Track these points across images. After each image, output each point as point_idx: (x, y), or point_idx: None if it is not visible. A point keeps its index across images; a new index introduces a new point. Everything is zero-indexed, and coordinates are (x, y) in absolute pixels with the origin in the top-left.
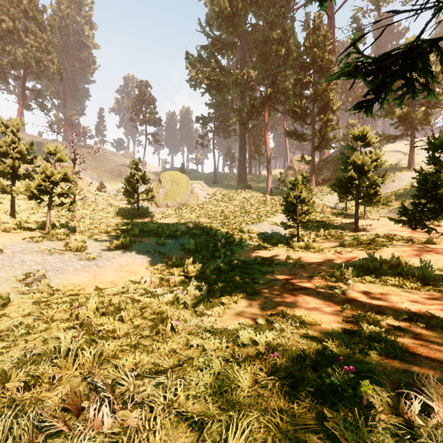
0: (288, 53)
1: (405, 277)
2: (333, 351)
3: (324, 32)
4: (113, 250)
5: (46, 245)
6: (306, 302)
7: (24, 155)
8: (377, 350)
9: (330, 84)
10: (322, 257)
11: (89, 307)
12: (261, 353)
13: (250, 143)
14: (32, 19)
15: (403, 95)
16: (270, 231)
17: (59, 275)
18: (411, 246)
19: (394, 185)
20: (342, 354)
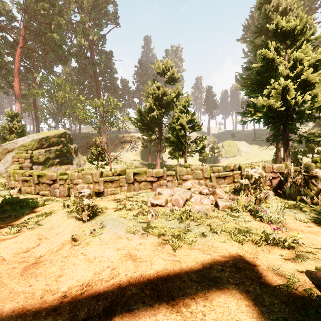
0: None
1: None
2: None
3: None
4: None
5: None
6: None
7: None
8: None
9: None
10: None
11: None
12: None
13: None
14: None
15: None
16: None
17: None
18: None
19: None
20: None
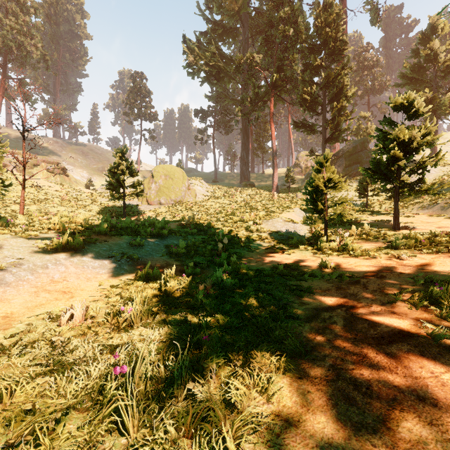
0: (297, 35)
1: None
2: None
3: (337, 11)
4: (48, 254)
5: None
6: None
7: None
8: None
9: (344, 68)
10: (375, 263)
11: None
12: None
13: (252, 139)
14: None
15: None
16: (286, 229)
17: None
18: None
19: None
20: None
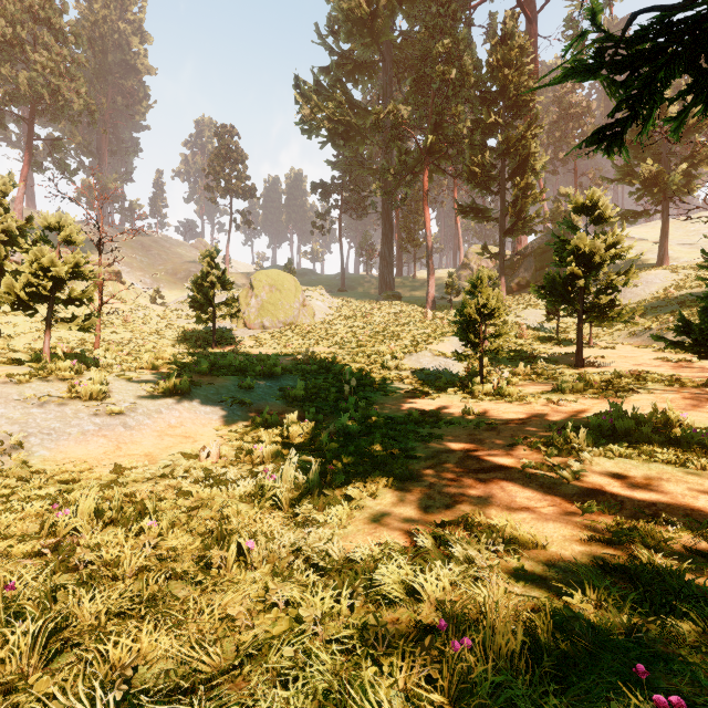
0: (462, 78)
1: (684, 446)
2: (594, 622)
3: (520, 43)
4: (158, 398)
5: (34, 389)
6: (509, 496)
7: (15, 237)
8: (689, 618)
9: (531, 128)
10: (526, 410)
11: (81, 509)
12: (427, 623)
13: (399, 226)
14: (44, 22)
15: (684, 108)
16: (434, 367)
17: (51, 442)
18: (680, 390)
19: (637, 292)
20: (615, 631)
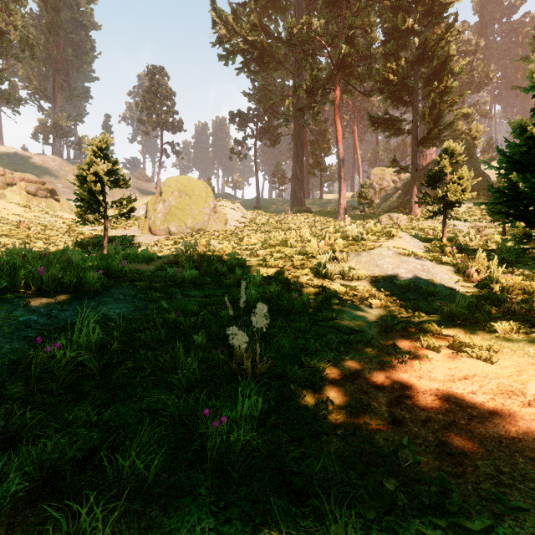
0: None
1: None
2: None
3: None
4: None
5: None
6: None
7: None
8: None
9: (448, 31)
10: None
11: None
12: None
13: (307, 153)
14: None
15: None
16: (408, 273)
17: None
18: None
19: None
20: None
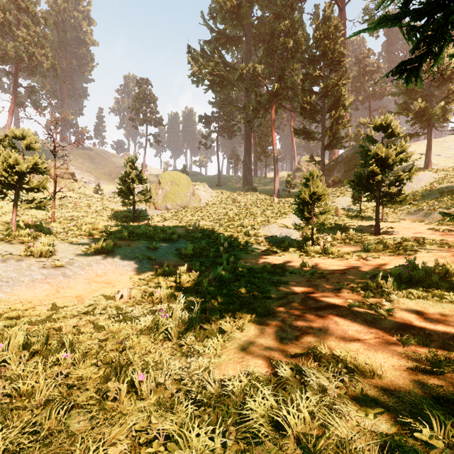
0: (297, 46)
1: None
2: None
3: (335, 23)
4: (90, 255)
5: (1, 249)
6: (343, 330)
7: None
8: None
9: (342, 79)
10: (345, 263)
11: (12, 343)
12: None
13: (255, 144)
14: (24, 10)
15: None
16: (280, 234)
17: (8, 288)
18: (449, 250)
19: (412, 185)
20: None
